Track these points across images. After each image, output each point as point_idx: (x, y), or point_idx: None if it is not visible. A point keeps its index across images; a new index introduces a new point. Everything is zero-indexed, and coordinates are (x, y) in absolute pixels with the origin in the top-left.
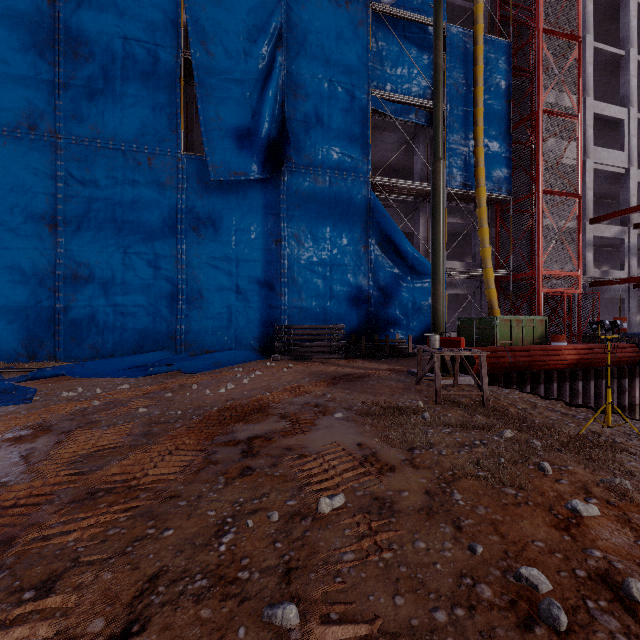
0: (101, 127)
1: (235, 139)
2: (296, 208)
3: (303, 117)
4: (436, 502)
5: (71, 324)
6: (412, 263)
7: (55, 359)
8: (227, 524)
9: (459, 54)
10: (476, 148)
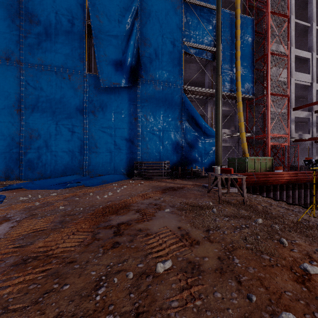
0: (44, 59)
1: (114, 66)
2: (145, 101)
3: (149, 55)
4: (224, 264)
5: (28, 161)
6: (204, 130)
7: (20, 179)
8: (102, 280)
9: (228, 24)
10: (236, 72)
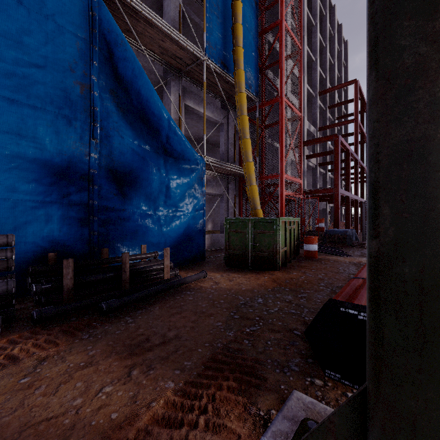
0: None
1: None
2: None
3: None
4: None
5: None
6: (167, 136)
7: None
8: None
9: None
10: (236, 24)
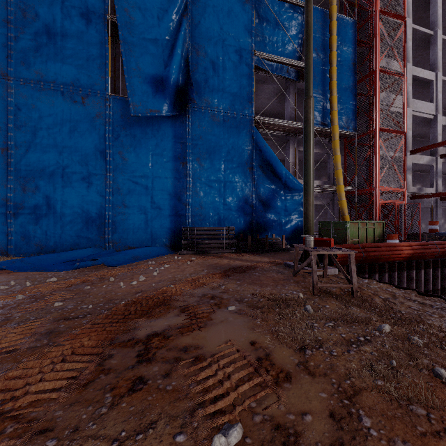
0: (44, 72)
1: (151, 84)
2: (198, 138)
3: (203, 70)
4: (345, 432)
5: (20, 227)
6: (285, 181)
7: (7, 254)
8: None
9: (319, 27)
10: (331, 96)
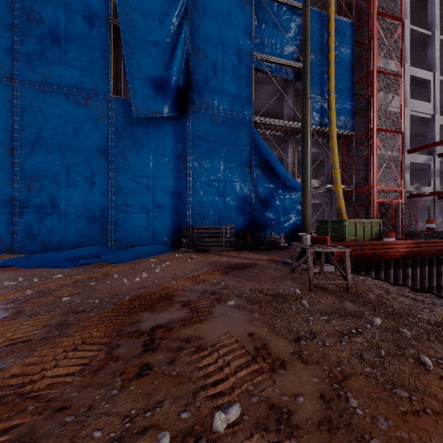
0: (49, 75)
1: (152, 86)
2: (198, 139)
3: (203, 71)
4: (334, 411)
5: (25, 225)
6: (283, 180)
7: (12, 252)
8: None
9: (317, 29)
10: (329, 97)
